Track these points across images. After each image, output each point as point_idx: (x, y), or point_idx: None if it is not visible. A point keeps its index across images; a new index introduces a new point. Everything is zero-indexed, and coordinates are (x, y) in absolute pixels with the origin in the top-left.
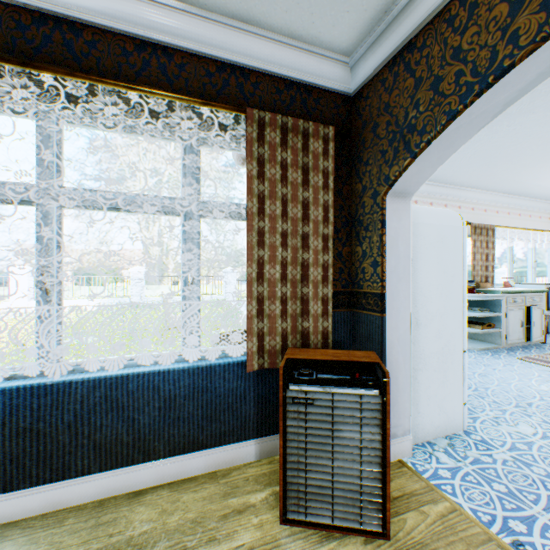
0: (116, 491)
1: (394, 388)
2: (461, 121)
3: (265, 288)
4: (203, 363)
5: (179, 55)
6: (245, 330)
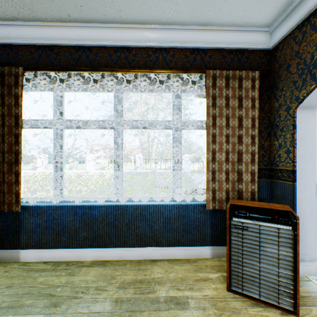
0: (144, 257)
1: (303, 230)
2: None
3: (216, 165)
4: (183, 203)
5: (171, 51)
6: (200, 189)
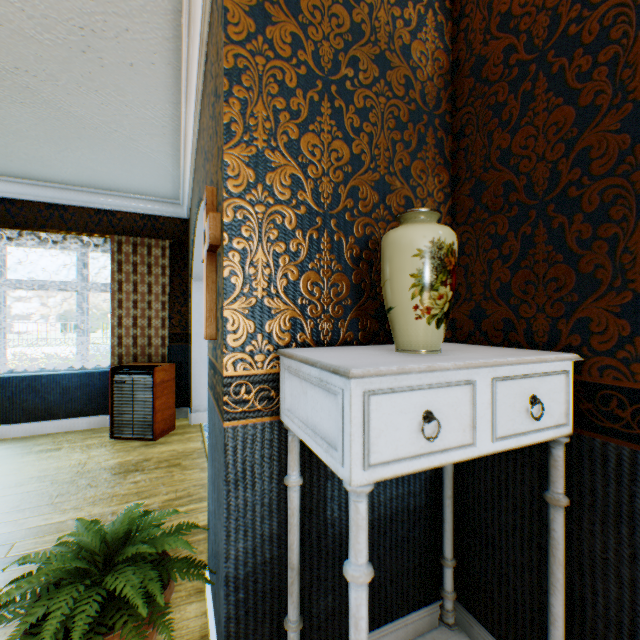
0: (35, 433)
1: (199, 385)
2: (198, 253)
3: (124, 331)
4: (87, 371)
5: (72, 208)
6: None
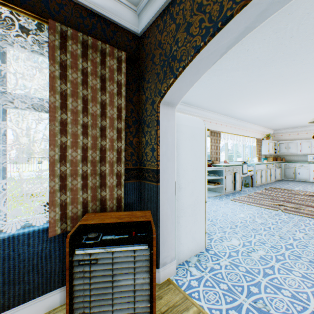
0: None
1: (165, 232)
2: (203, 55)
3: (68, 167)
4: (5, 235)
5: None
6: None
